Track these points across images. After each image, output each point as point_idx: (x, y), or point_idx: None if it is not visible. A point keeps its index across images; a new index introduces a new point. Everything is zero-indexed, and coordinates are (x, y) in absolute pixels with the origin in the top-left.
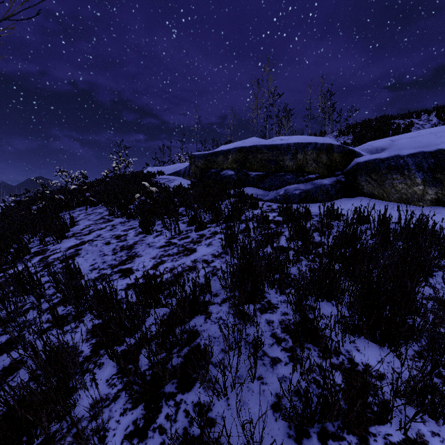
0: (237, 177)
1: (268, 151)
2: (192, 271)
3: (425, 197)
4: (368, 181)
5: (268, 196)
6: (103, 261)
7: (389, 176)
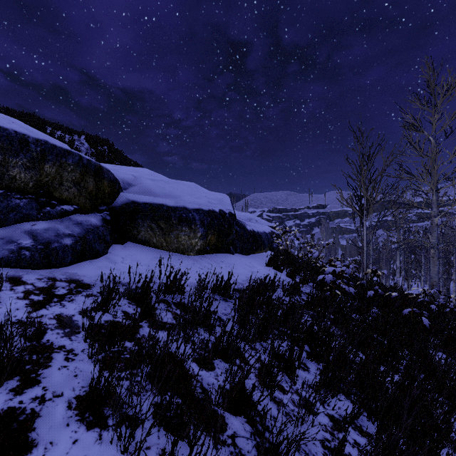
0: None
1: None
2: None
3: (195, 247)
4: (152, 228)
5: None
6: None
7: (180, 228)
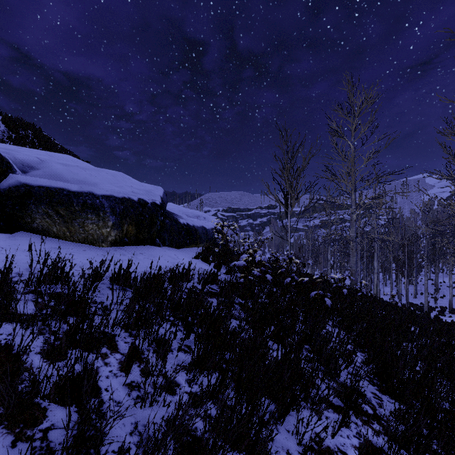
0: None
1: None
2: None
3: (109, 238)
4: (49, 215)
5: None
6: None
7: (84, 215)
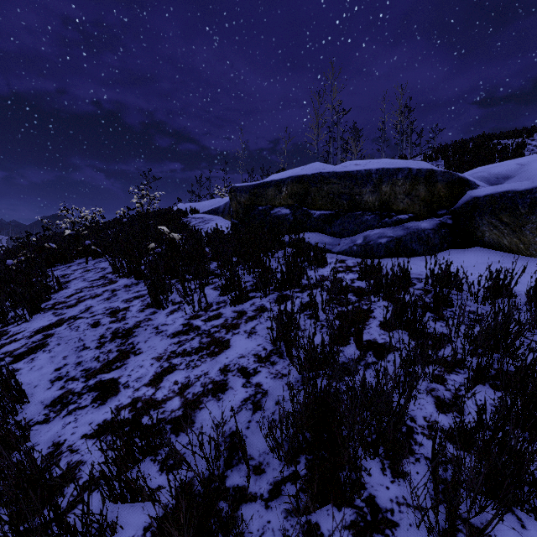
0: (294, 218)
1: (338, 181)
2: (218, 395)
3: None
4: (494, 225)
5: (339, 245)
6: (78, 360)
7: (533, 219)
